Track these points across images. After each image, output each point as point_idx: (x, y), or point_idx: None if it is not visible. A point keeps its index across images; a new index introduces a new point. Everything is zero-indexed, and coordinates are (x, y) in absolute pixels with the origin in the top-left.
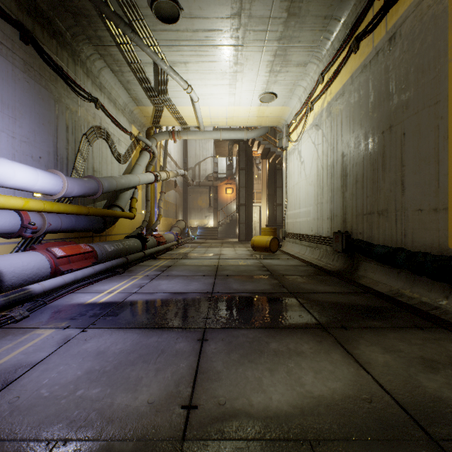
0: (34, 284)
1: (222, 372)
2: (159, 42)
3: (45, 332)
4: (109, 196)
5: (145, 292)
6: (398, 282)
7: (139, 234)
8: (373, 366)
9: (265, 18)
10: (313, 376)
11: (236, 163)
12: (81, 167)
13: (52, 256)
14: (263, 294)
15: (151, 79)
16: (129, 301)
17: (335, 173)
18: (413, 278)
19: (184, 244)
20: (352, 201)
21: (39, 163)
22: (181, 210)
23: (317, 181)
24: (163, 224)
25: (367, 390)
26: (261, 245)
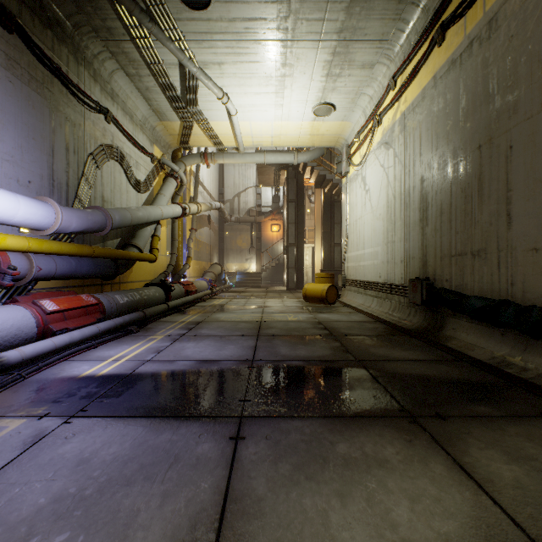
0: (9, 351)
1: (265, 499)
2: (185, 35)
3: (11, 424)
4: (123, 234)
5: (162, 360)
6: (503, 346)
7: (162, 282)
8: (500, 488)
9: (322, 3)
10: (409, 508)
11: (284, 194)
12: (86, 196)
13: (40, 310)
14: (322, 362)
15: (177, 85)
16: (139, 374)
17: (412, 203)
18: (525, 342)
19: (220, 293)
20: (434, 239)
21: (27, 189)
22: (217, 252)
23: (387, 214)
24: (194, 268)
25: (501, 539)
26: (315, 295)
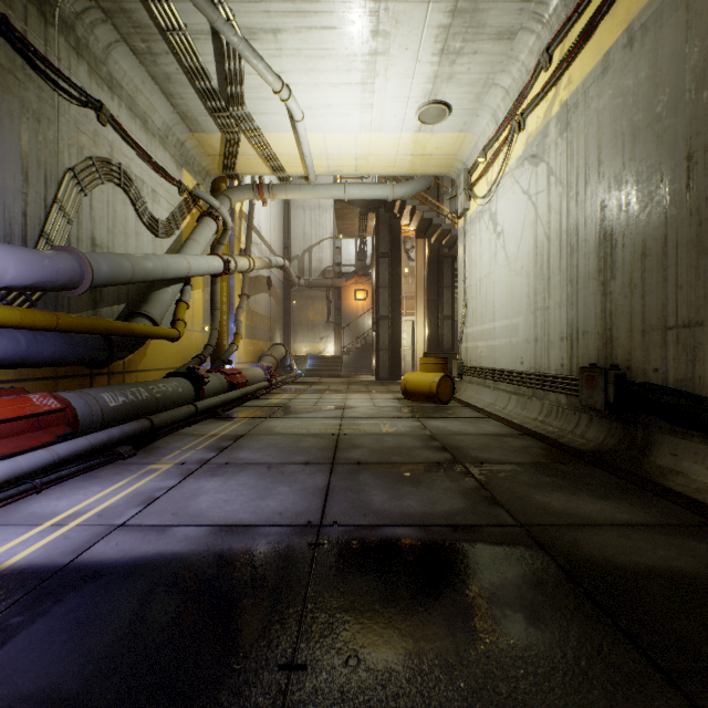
0: None
1: None
2: None
3: None
4: (130, 297)
5: (147, 524)
6: None
7: (189, 370)
8: None
9: None
10: None
11: (373, 248)
12: (61, 235)
13: None
14: (453, 531)
15: (211, 71)
16: (84, 567)
17: (583, 244)
18: None
19: (282, 385)
20: (629, 300)
21: None
22: (280, 328)
23: (535, 265)
24: (246, 350)
25: None
26: (421, 390)
